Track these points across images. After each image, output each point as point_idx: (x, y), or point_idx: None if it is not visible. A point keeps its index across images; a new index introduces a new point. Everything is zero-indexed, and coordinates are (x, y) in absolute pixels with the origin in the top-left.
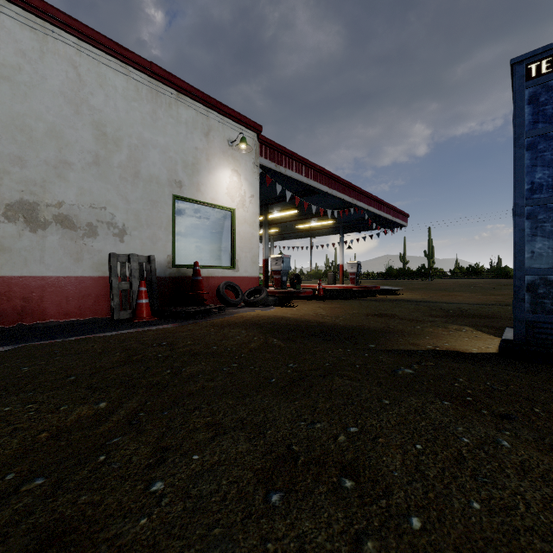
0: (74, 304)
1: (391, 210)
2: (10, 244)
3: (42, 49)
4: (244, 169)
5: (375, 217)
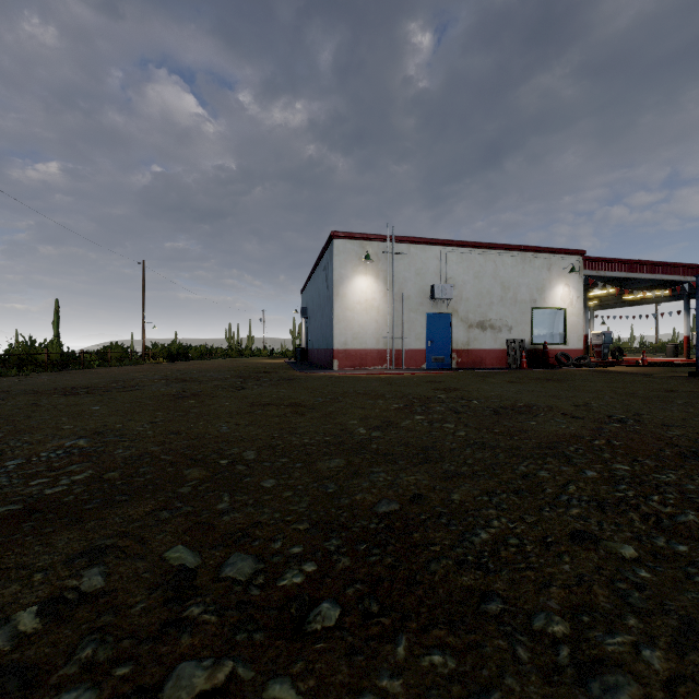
0: (494, 360)
1: None
2: (477, 337)
3: (485, 261)
4: (572, 282)
5: None
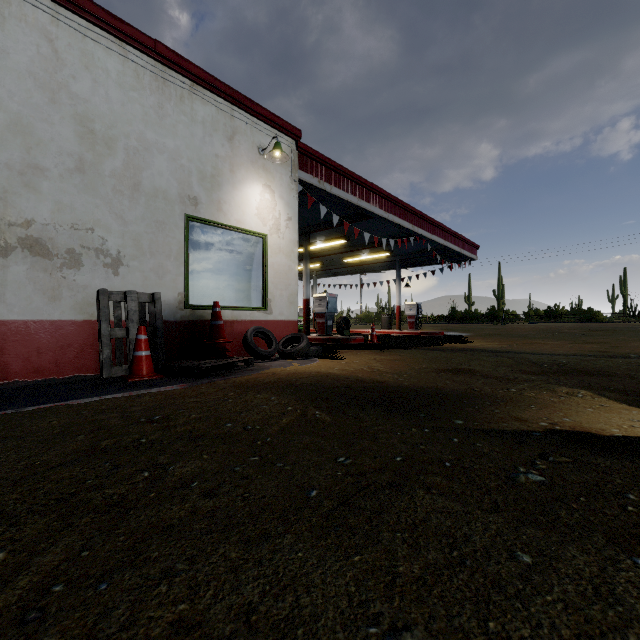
0: (49, 358)
1: (459, 240)
2: None
3: (2, 13)
4: (279, 185)
5: (439, 248)
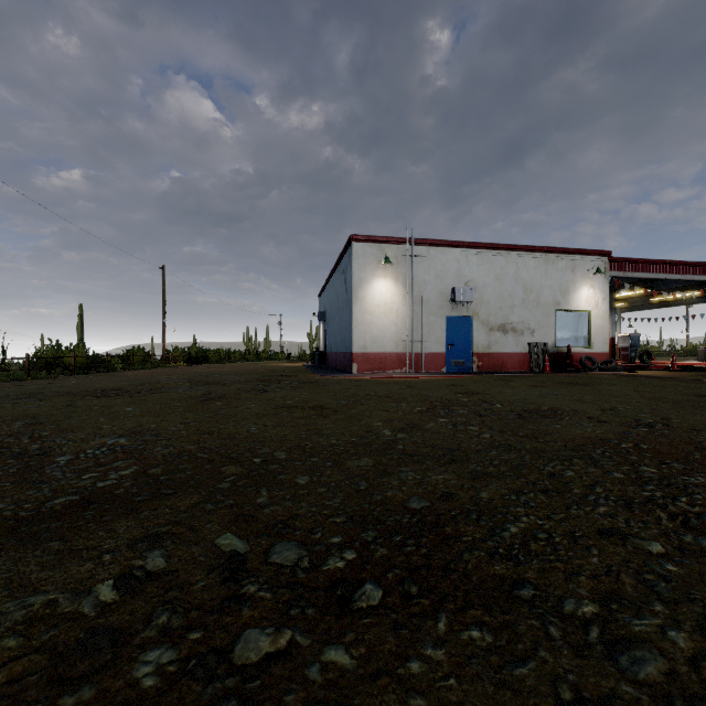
0: (516, 364)
1: None
2: (498, 341)
3: (507, 263)
4: (597, 283)
5: None
